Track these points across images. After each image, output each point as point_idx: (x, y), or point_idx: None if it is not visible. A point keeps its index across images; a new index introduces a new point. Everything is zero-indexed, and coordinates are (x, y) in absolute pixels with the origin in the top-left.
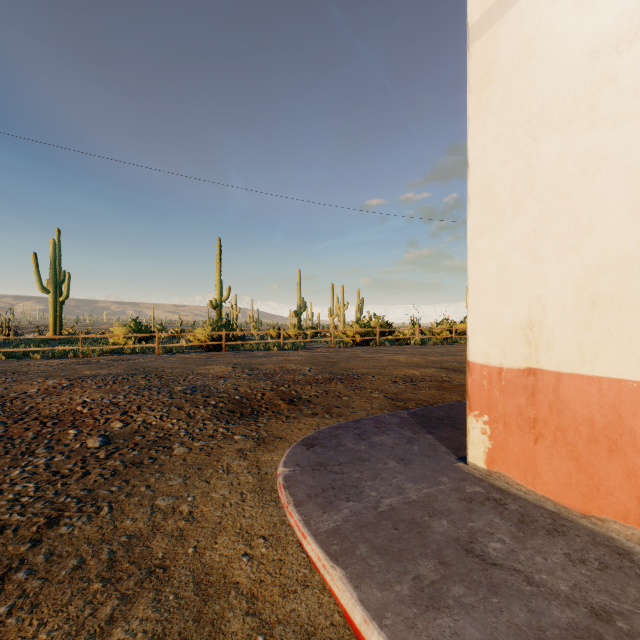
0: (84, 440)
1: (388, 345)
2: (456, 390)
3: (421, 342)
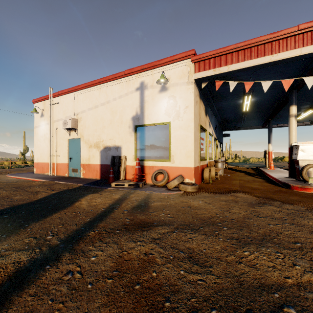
0: None
1: None
2: None
3: None
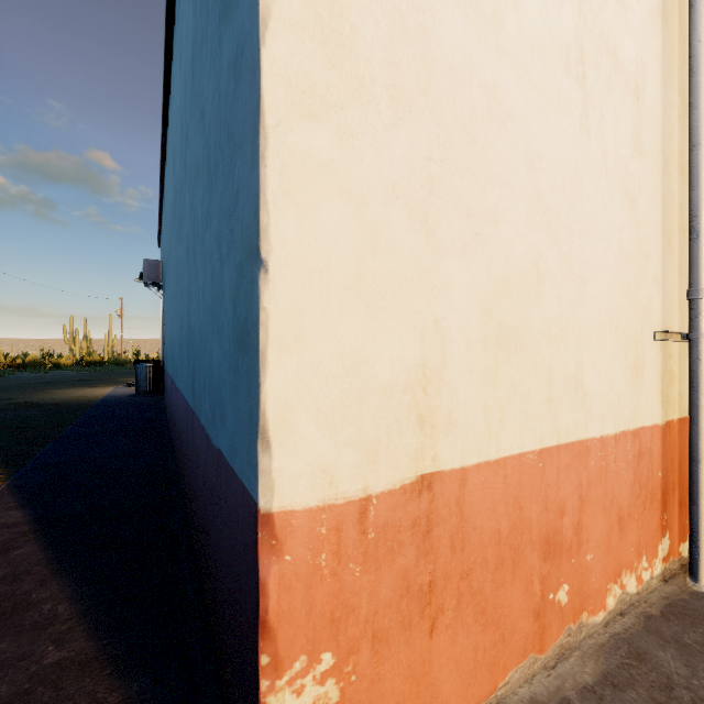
0: None
1: None
2: None
3: None
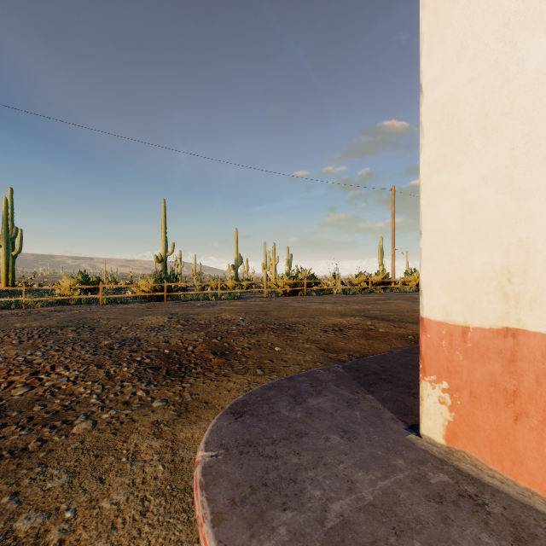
0: None
1: (314, 295)
2: (383, 339)
3: (342, 292)
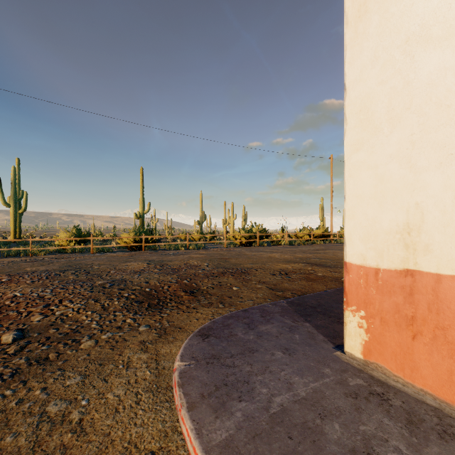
0: (0, 334)
1: (265, 245)
2: (321, 281)
3: (289, 243)
